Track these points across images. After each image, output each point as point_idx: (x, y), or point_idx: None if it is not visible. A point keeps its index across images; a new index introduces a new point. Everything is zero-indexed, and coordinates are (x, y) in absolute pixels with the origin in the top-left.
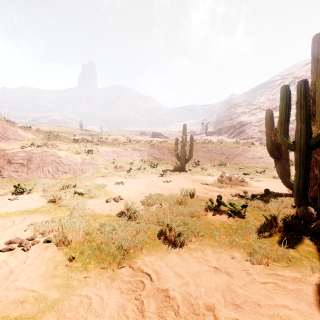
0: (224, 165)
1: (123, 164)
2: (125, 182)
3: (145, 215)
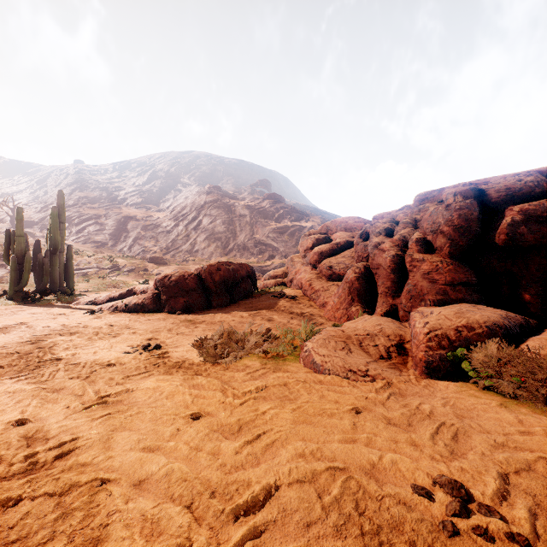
0: None
1: None
2: None
3: None
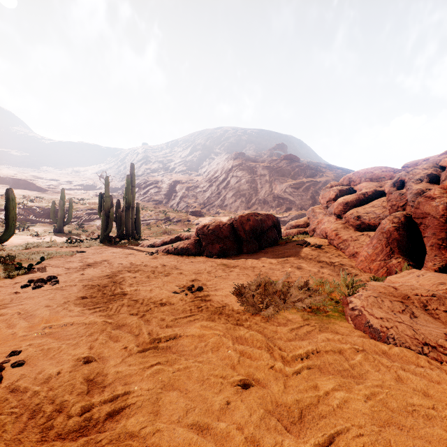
0: None
1: None
2: None
3: None
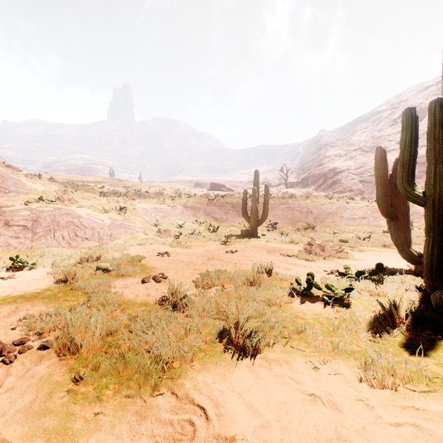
0: (312, 228)
1: (169, 227)
2: (171, 253)
3: (200, 303)
